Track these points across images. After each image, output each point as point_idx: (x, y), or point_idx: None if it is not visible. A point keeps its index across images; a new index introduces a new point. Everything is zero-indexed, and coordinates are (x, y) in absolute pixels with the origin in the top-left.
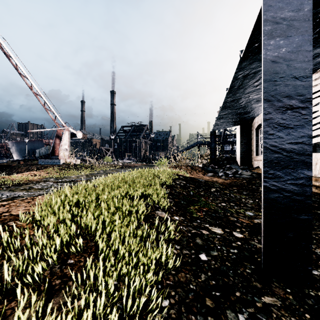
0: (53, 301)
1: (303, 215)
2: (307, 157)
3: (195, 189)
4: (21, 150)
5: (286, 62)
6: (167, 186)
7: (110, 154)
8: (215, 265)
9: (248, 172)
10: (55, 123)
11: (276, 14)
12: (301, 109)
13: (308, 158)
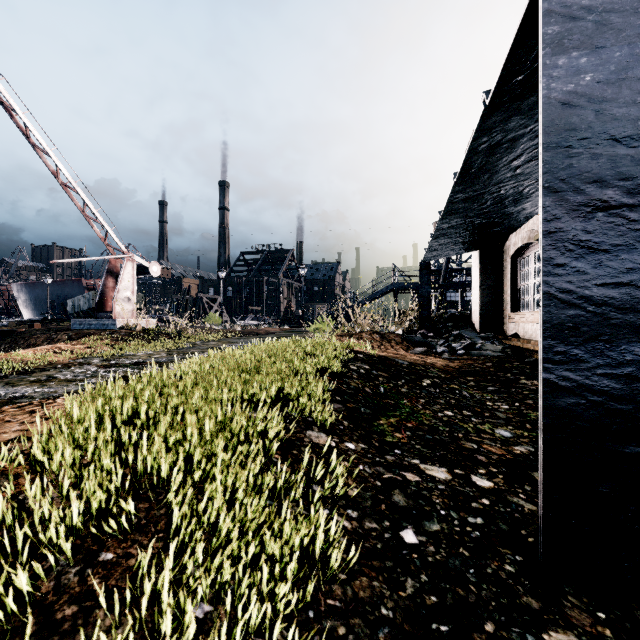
0: None
1: (632, 446)
2: None
3: (390, 382)
4: (38, 300)
5: (594, 105)
6: (331, 375)
7: (217, 309)
8: (437, 556)
9: (497, 346)
10: (106, 245)
11: None
12: (628, 209)
13: None
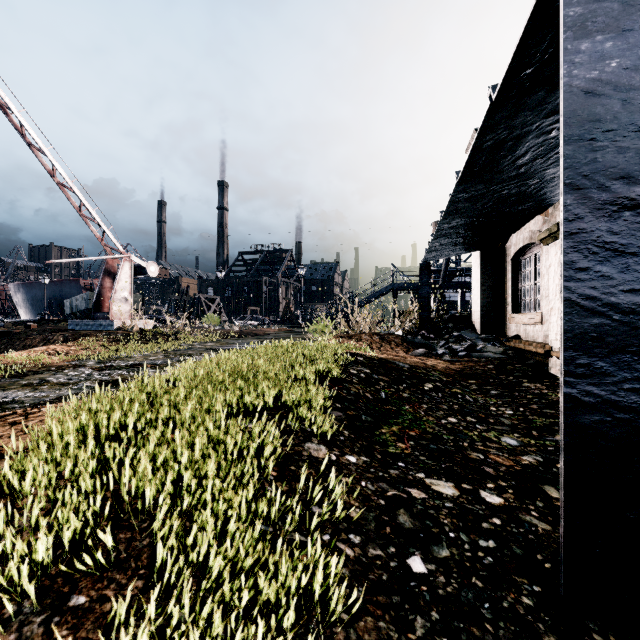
0: None
1: None
2: None
3: (391, 386)
4: (36, 300)
5: (621, 94)
6: (330, 380)
7: (216, 309)
8: (448, 589)
9: (498, 347)
10: (103, 245)
11: None
12: None
13: None
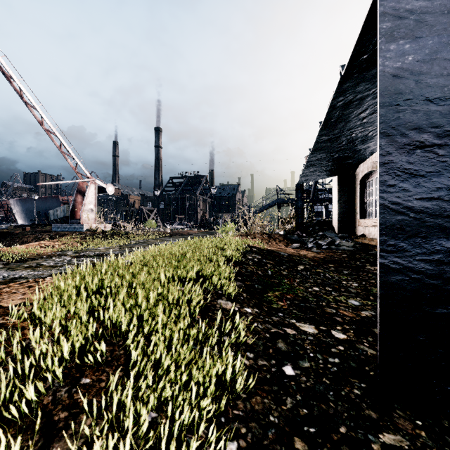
0: (53, 449)
1: (440, 308)
2: (446, 220)
3: (275, 267)
4: (28, 211)
5: (414, 77)
6: (234, 262)
7: (154, 217)
8: (307, 383)
9: (350, 243)
10: (76, 172)
11: (399, 4)
12: (437, 147)
13: (447, 222)
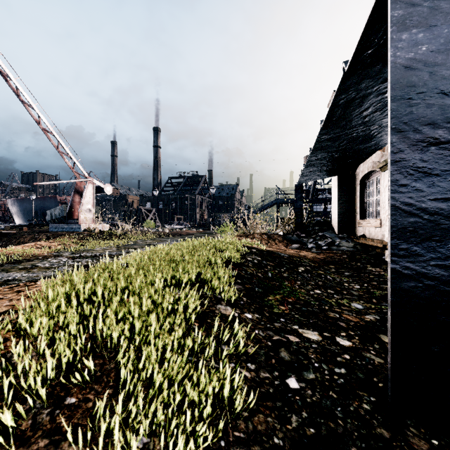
0: None
1: None
2: None
3: (275, 269)
4: (26, 211)
5: (428, 68)
6: (233, 264)
7: (152, 217)
8: (313, 398)
9: (350, 243)
10: (74, 172)
11: None
12: None
13: None
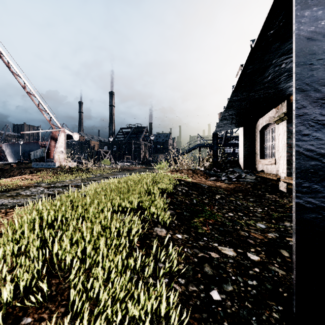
0: None
1: None
2: None
3: (199, 197)
4: (16, 152)
5: None
6: (167, 193)
7: (108, 157)
8: (232, 309)
9: (252, 176)
10: (50, 124)
11: None
12: None
13: None
